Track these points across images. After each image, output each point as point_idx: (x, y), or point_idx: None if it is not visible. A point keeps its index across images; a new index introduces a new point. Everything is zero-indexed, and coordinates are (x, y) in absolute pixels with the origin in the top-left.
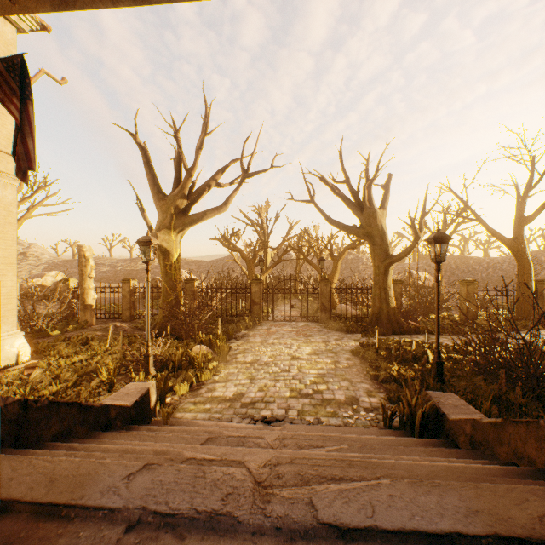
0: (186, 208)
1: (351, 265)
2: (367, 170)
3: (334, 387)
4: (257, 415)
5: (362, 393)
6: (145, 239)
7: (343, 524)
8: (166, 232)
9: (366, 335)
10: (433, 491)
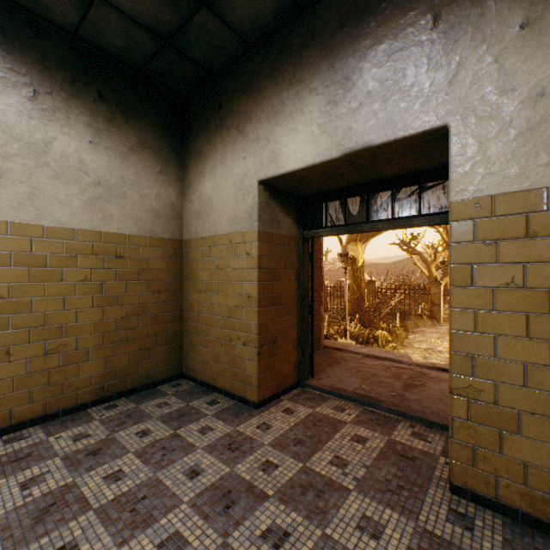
0: None
1: None
2: None
3: None
4: None
5: None
6: (344, 253)
7: (444, 368)
8: (353, 244)
9: None
10: None
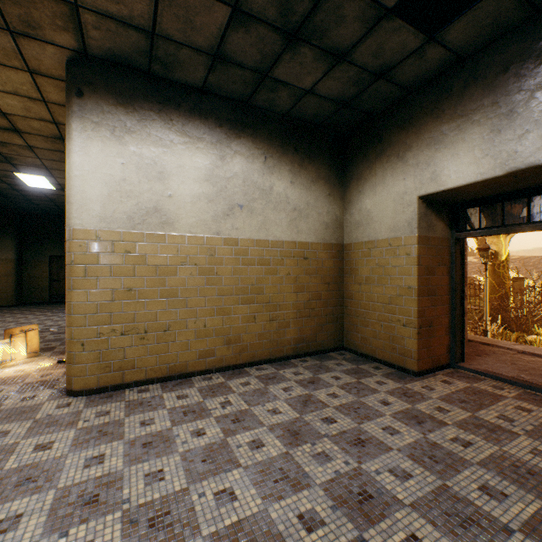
0: (515, 211)
1: None
2: None
3: None
4: None
5: None
6: (483, 247)
7: None
8: (493, 236)
9: None
10: None
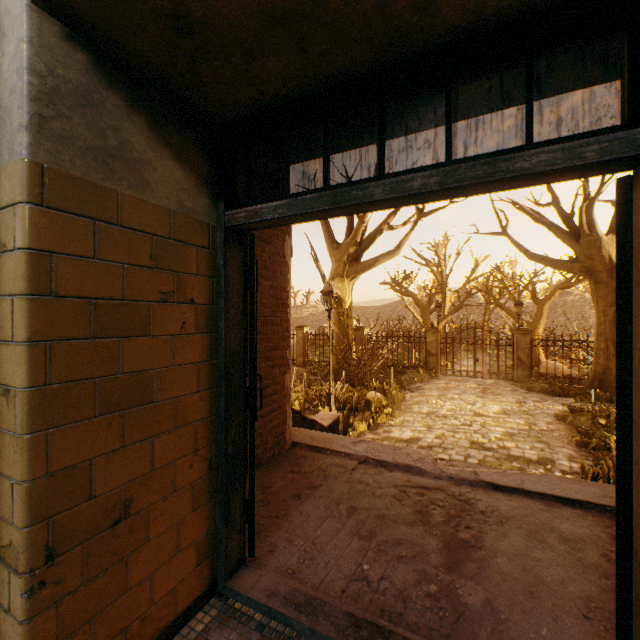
0: (357, 255)
1: (571, 309)
2: (584, 187)
3: (524, 446)
4: (434, 456)
5: (561, 457)
6: (327, 290)
7: (497, 483)
8: (339, 281)
9: (581, 399)
10: (578, 483)
